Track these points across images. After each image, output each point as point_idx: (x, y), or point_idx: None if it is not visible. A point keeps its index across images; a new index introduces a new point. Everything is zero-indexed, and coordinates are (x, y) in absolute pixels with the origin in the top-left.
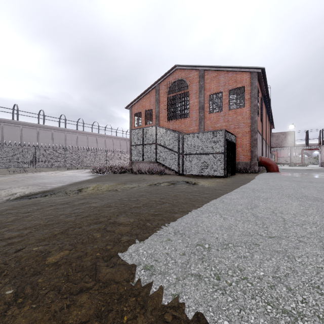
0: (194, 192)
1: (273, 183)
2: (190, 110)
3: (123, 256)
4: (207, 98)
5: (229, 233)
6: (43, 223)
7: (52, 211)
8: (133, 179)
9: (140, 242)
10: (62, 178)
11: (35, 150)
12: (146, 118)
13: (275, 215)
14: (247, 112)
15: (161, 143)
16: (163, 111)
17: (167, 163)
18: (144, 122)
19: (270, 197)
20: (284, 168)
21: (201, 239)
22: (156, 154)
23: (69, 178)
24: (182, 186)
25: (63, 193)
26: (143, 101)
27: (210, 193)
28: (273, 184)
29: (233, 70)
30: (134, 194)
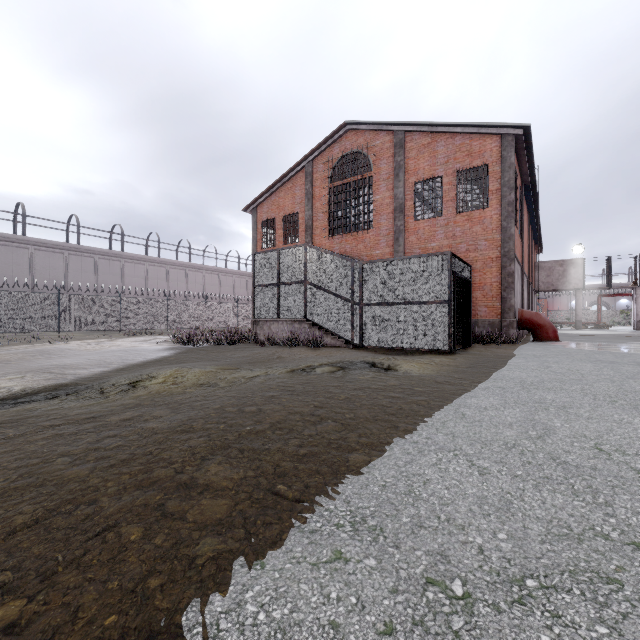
0: (390, 390)
1: (558, 366)
2: (376, 214)
3: (190, 631)
4: (411, 190)
5: (510, 527)
6: (4, 482)
7: (45, 443)
8: (257, 358)
9: (252, 561)
10: (106, 355)
11: (59, 296)
12: (285, 230)
13: (610, 461)
14: (493, 217)
15: (317, 281)
16: (320, 217)
17: (328, 324)
18: (281, 239)
19: (570, 402)
20: (566, 334)
21: (435, 554)
22: (305, 305)
23: (121, 355)
24: (362, 373)
25: (96, 390)
26: (280, 196)
27: (428, 392)
28: (560, 368)
29: (465, 130)
30: (255, 396)
